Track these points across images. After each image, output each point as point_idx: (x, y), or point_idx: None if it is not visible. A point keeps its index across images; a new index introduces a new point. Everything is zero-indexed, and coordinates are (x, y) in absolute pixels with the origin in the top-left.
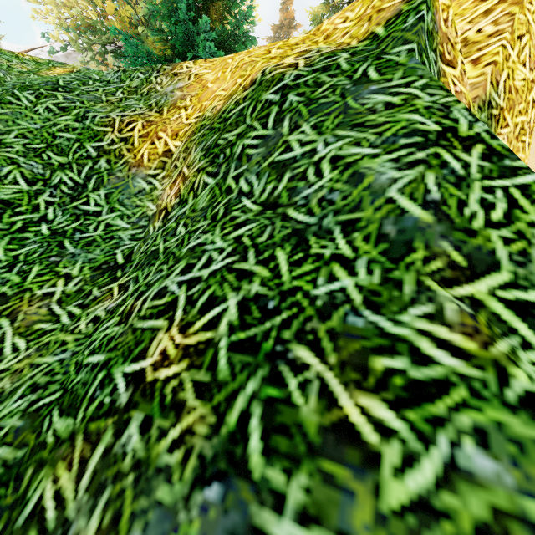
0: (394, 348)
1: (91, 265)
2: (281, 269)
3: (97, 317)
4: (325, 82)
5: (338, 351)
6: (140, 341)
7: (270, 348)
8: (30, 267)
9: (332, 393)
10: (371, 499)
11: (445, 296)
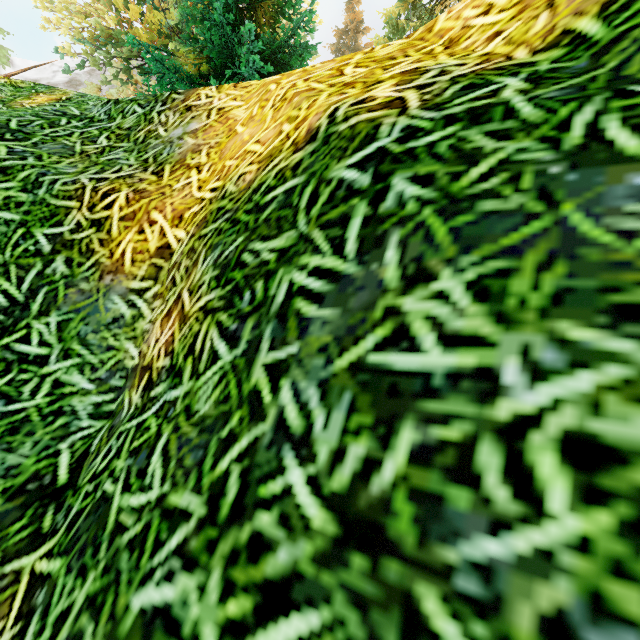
0: None
1: (7, 483)
2: None
3: None
4: (483, 150)
5: None
6: None
7: None
8: None
9: None
10: None
11: None
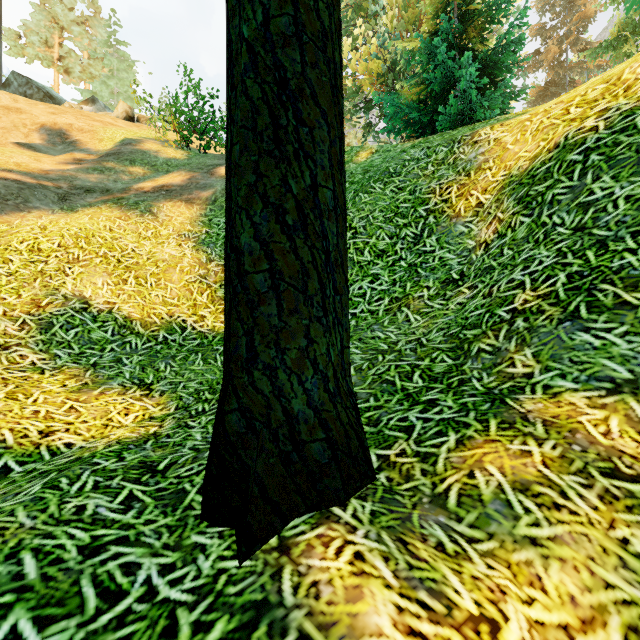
0: None
1: (438, 281)
2: (590, 259)
3: (459, 302)
4: (622, 142)
5: (623, 283)
6: (506, 300)
7: (587, 287)
8: (405, 284)
9: (619, 295)
10: (633, 315)
11: None
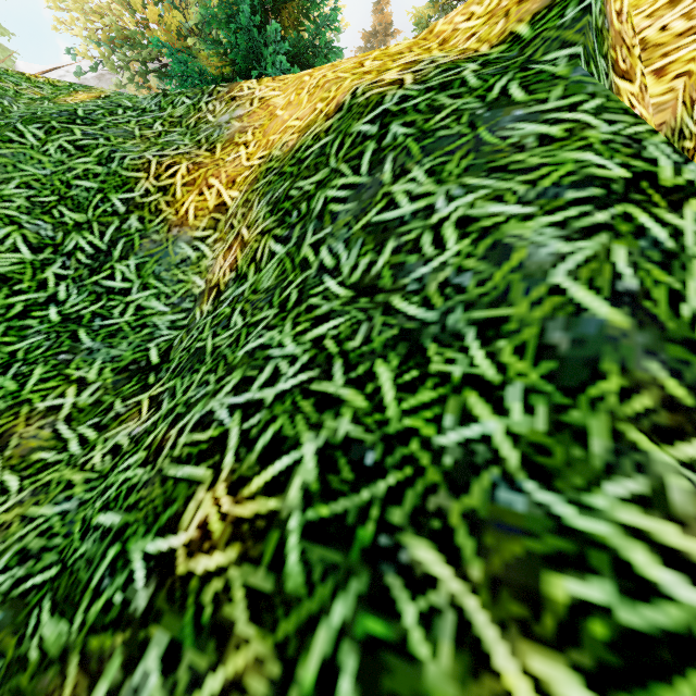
0: (584, 559)
1: (114, 365)
2: (384, 396)
3: (117, 446)
4: (445, 105)
5: (486, 556)
6: (170, 500)
7: (369, 538)
8: (31, 369)
9: (479, 641)
10: None
11: (665, 462)
